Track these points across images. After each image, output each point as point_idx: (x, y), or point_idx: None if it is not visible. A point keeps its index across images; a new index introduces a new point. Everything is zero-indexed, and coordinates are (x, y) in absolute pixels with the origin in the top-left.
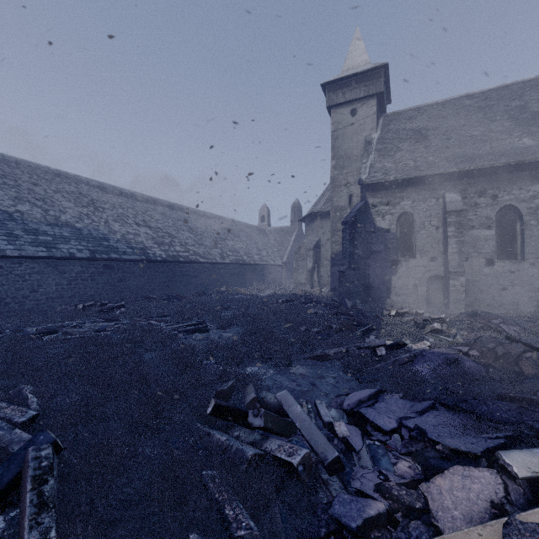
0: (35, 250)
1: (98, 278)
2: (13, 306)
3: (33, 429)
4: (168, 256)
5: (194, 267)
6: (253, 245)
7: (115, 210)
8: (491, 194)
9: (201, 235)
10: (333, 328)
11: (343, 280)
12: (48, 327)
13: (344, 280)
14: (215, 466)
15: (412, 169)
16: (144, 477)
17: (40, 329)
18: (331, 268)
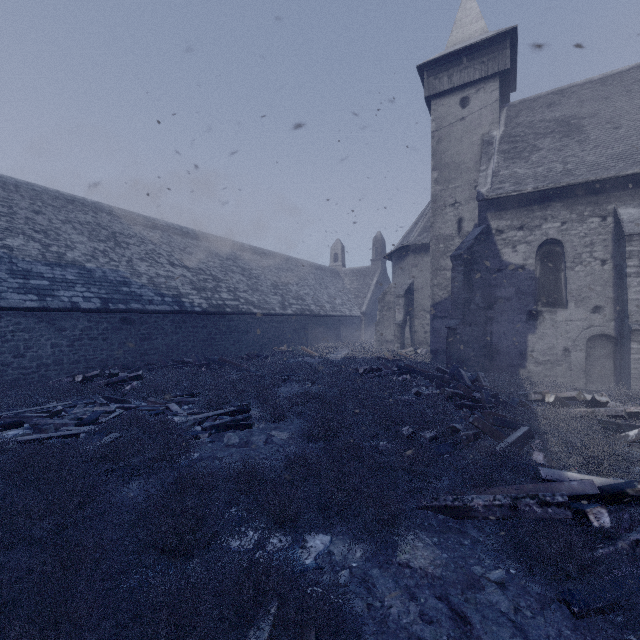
0: (22, 299)
1: (112, 336)
2: None
3: None
4: (211, 306)
5: (246, 320)
6: (323, 291)
7: (144, 247)
8: None
9: (256, 278)
10: (463, 435)
11: (453, 339)
12: (17, 413)
13: (456, 341)
14: None
15: (560, 175)
16: None
17: (4, 418)
18: (431, 321)
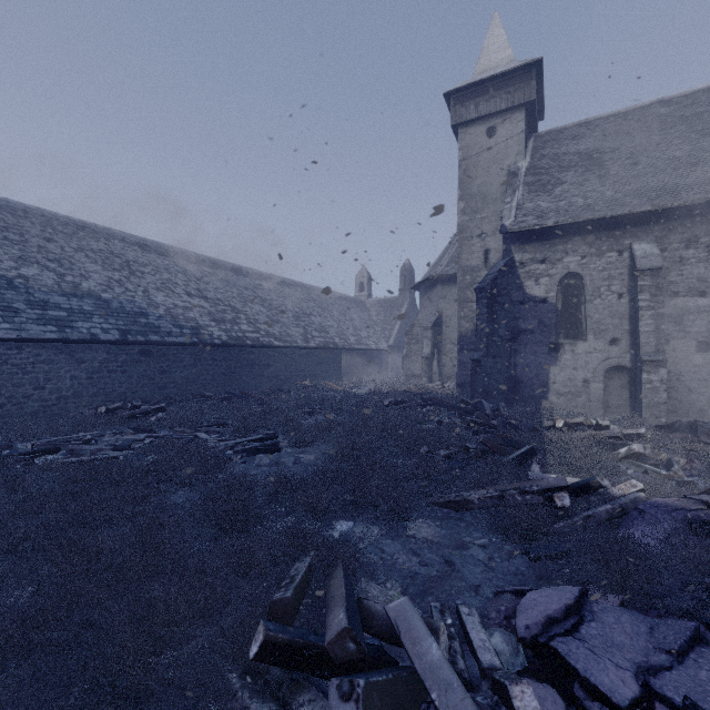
0: (42, 330)
1: (131, 369)
2: (10, 410)
3: None
4: (231, 338)
5: (267, 353)
6: (347, 323)
7: (159, 276)
8: (706, 244)
9: (277, 309)
10: (472, 451)
11: (477, 372)
12: (49, 441)
13: (480, 373)
14: None
15: (581, 210)
16: None
17: (38, 445)
18: (458, 354)
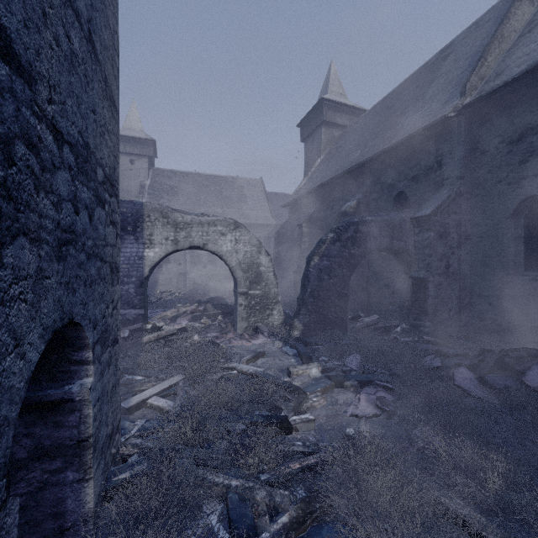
0: None
1: None
2: None
3: None
4: None
5: None
6: None
7: None
8: None
9: None
10: None
11: None
12: None
13: None
14: None
15: None
16: None
17: None
18: None
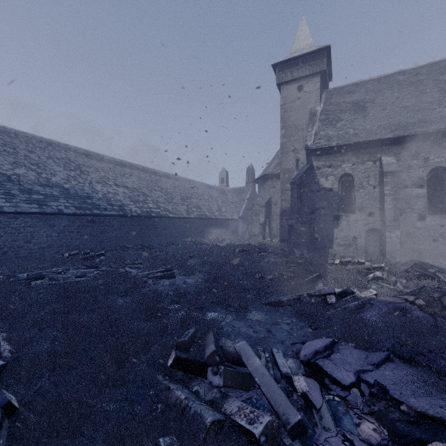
0: (29, 207)
1: (82, 230)
2: (10, 255)
3: (1, 378)
4: (142, 212)
5: (164, 221)
6: (214, 202)
7: (98, 174)
8: (423, 157)
9: (170, 194)
10: (285, 276)
11: (291, 232)
12: (37, 273)
13: (293, 233)
14: (172, 431)
15: (352, 136)
16: (96, 445)
17: (30, 275)
18: (280, 222)
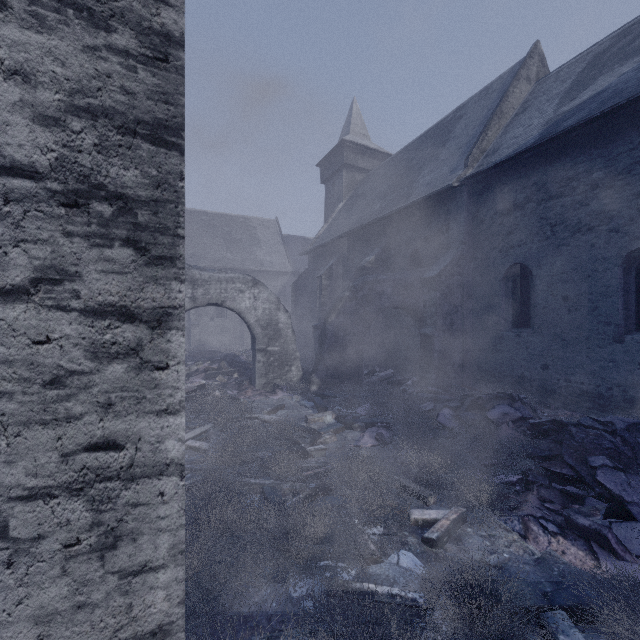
0: None
1: None
2: None
3: None
4: None
5: None
6: None
7: None
8: None
9: None
10: None
11: None
12: None
13: None
14: None
15: None
16: None
17: None
18: None
